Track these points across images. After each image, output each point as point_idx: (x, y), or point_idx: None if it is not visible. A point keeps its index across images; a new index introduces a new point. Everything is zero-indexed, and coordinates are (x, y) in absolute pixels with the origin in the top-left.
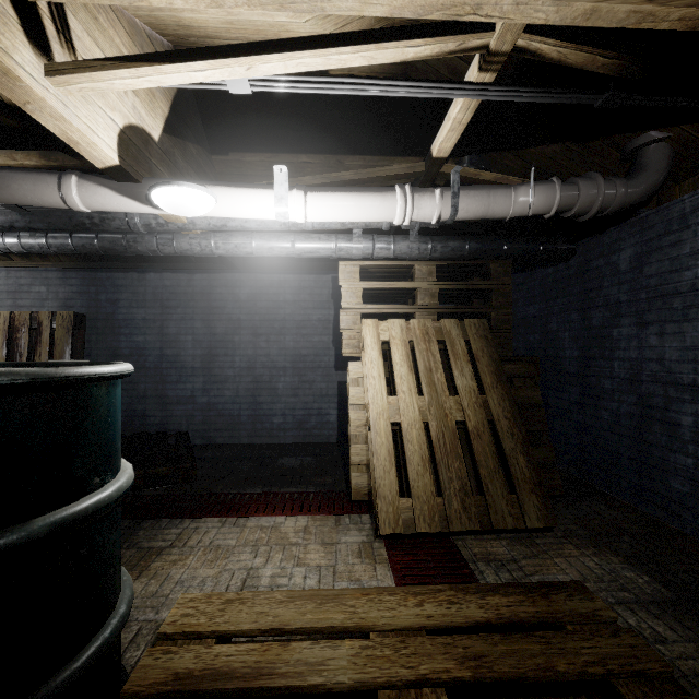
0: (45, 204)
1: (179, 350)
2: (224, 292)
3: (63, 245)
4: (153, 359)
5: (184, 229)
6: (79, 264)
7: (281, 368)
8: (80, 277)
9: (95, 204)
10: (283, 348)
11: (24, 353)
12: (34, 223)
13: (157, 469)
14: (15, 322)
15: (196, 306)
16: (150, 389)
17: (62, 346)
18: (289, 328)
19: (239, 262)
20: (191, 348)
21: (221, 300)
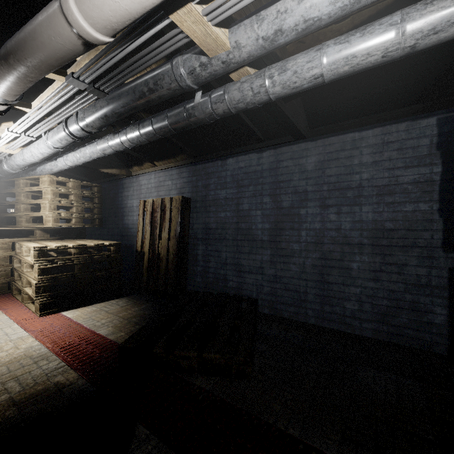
0: (67, 46)
1: (250, 223)
2: (290, 164)
3: (148, 130)
4: (231, 232)
5: (229, 64)
6: (186, 161)
7: (355, 245)
8: (187, 171)
9: (95, 13)
10: (358, 221)
11: (158, 226)
12: (115, 106)
13: (210, 354)
14: (154, 206)
15: (264, 182)
16: (229, 257)
17: (175, 222)
18: (367, 196)
19: (305, 130)
20: (260, 222)
21: (286, 174)
